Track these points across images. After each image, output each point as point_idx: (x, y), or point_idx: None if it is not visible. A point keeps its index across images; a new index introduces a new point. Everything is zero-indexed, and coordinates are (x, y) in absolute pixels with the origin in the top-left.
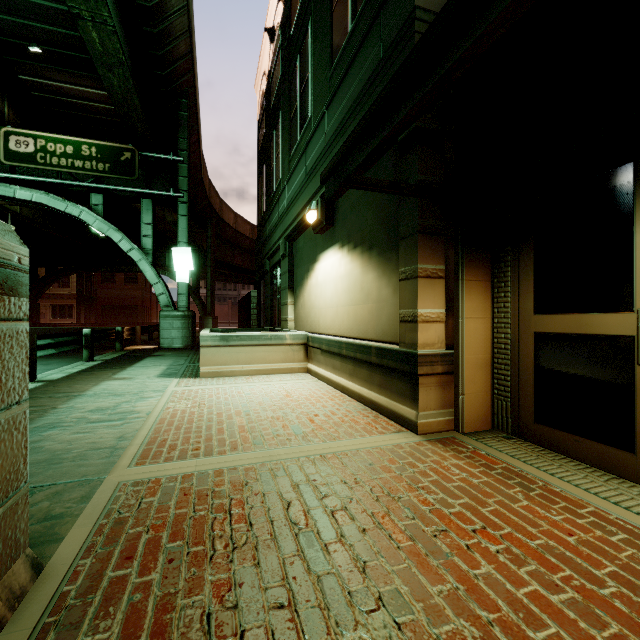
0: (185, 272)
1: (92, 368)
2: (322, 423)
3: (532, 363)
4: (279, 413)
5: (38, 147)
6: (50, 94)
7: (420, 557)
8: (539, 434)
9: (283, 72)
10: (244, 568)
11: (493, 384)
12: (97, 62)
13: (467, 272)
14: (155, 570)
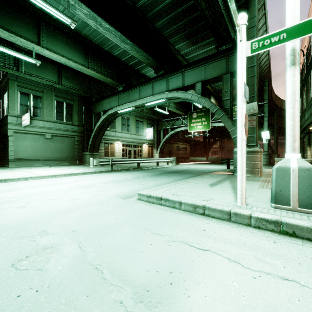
0: (266, 139)
1: None
2: None
3: None
4: None
5: None
6: None
7: None
8: None
9: (306, 73)
10: None
11: None
12: None
13: None
14: None
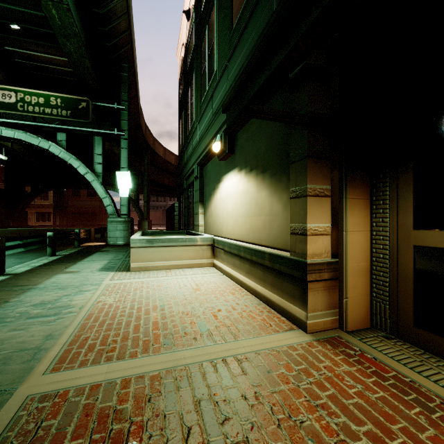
0: (126, 189)
1: (52, 262)
2: (224, 319)
3: (411, 273)
4: (189, 308)
5: (18, 98)
6: (28, 61)
7: None
8: (419, 337)
9: (196, 40)
10: None
11: (372, 288)
12: (57, 33)
13: (350, 191)
14: None
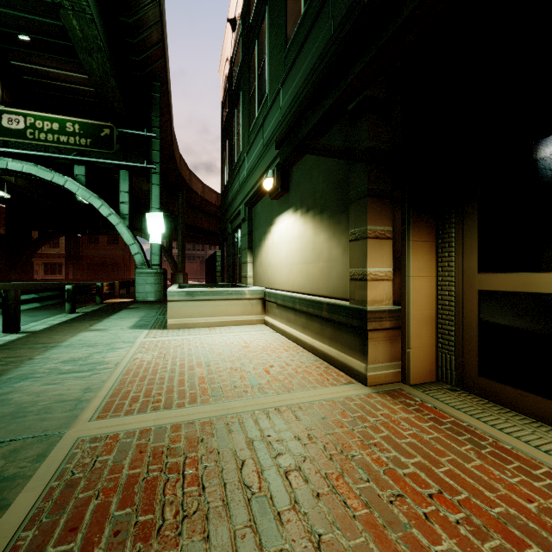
0: (157, 234)
1: (72, 320)
2: (277, 374)
3: (476, 319)
4: (237, 364)
5: (28, 124)
6: (39, 78)
7: (377, 529)
8: (483, 387)
9: (243, 56)
10: (192, 543)
11: (437, 338)
12: (78, 47)
13: (413, 233)
14: (98, 545)
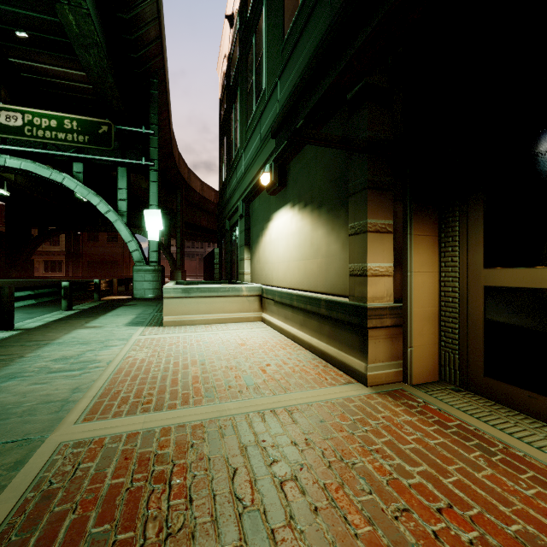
0: (155, 231)
1: (68, 317)
2: (273, 373)
3: (482, 317)
4: (233, 362)
5: (26, 121)
6: (37, 75)
7: None
8: (489, 388)
9: (241, 52)
10: None
11: (440, 336)
12: (74, 43)
13: (415, 227)
14: None
